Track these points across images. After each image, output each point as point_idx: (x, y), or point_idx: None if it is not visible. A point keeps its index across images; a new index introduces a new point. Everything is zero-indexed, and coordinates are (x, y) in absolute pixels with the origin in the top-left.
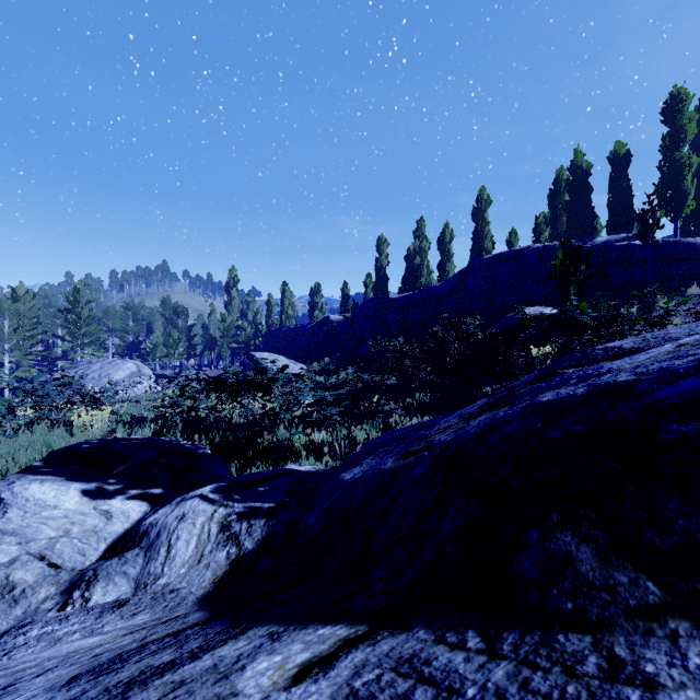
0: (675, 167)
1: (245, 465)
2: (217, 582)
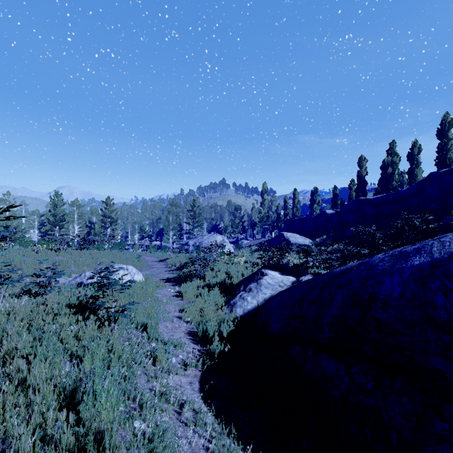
0: None
1: None
2: None
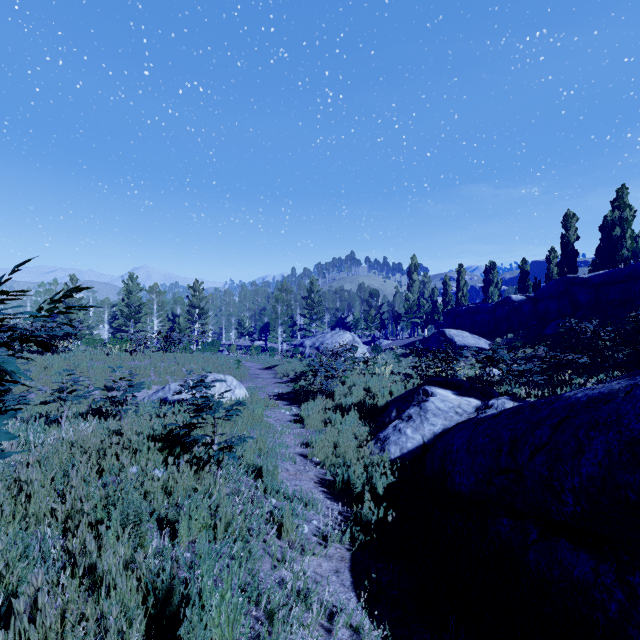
0: None
1: None
2: None
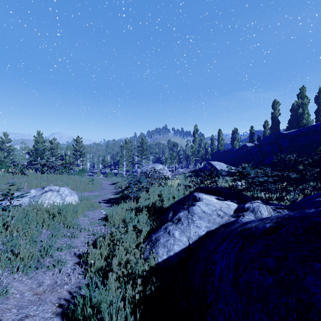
0: None
1: None
2: None
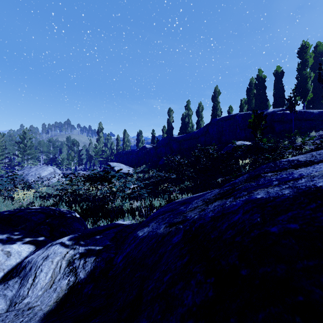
0: (303, 78)
1: (96, 220)
2: (58, 302)
